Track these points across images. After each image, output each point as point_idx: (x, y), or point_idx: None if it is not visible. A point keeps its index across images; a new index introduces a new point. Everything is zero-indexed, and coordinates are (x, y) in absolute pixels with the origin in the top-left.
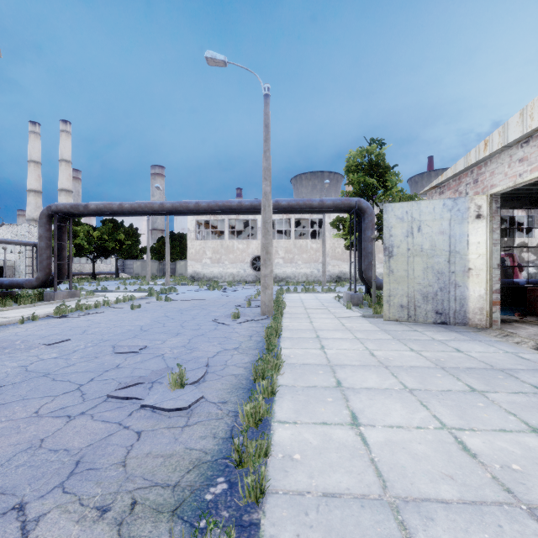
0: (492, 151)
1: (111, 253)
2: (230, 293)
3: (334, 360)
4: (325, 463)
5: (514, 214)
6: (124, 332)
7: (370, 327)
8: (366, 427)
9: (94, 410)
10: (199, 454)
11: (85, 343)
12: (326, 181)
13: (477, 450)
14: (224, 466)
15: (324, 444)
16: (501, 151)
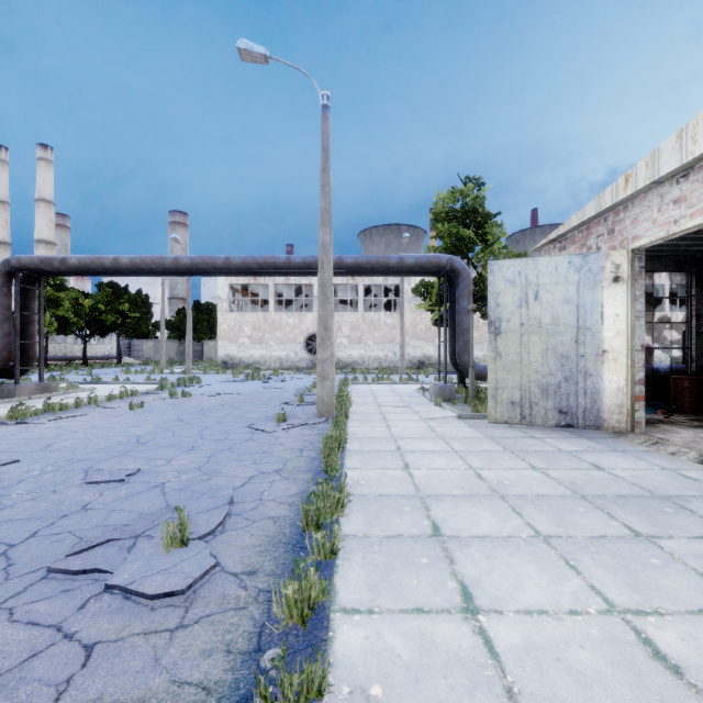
0: (636, 189)
1: (110, 329)
2: (276, 385)
3: (425, 487)
4: None
5: None
6: (110, 446)
7: (470, 433)
8: (489, 615)
9: (19, 599)
10: (195, 695)
11: (42, 466)
12: (405, 235)
13: (679, 658)
14: None
15: (421, 657)
16: (648, 190)
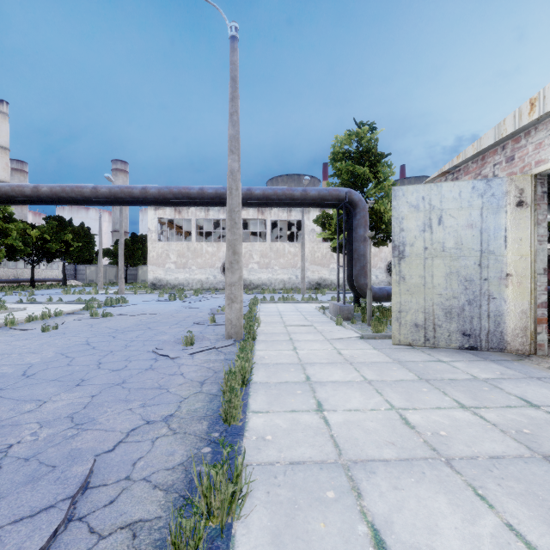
0: (544, 112)
1: (55, 256)
2: (194, 304)
3: (346, 444)
4: None
5: None
6: None
7: (377, 356)
8: None
9: None
10: None
11: None
12: (306, 178)
13: None
14: None
15: None
16: None
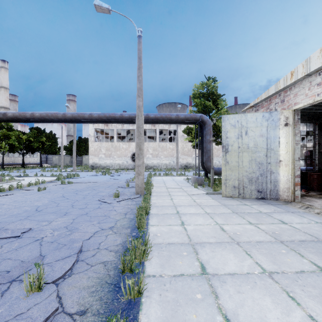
0: (297, 79)
1: (36, 150)
2: (116, 177)
3: (193, 237)
4: None
5: None
6: (19, 213)
7: (213, 202)
8: None
9: None
10: None
11: None
12: (179, 106)
13: None
14: None
15: None
16: (303, 79)
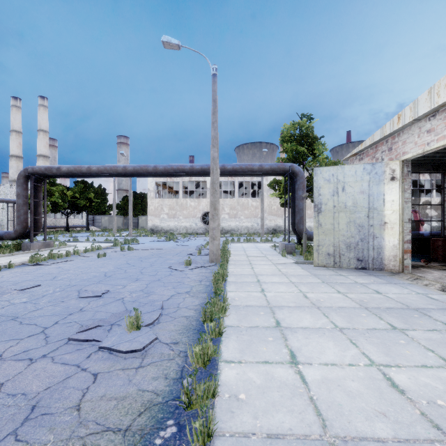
0: (404, 124)
1: (82, 209)
2: (184, 243)
3: (273, 302)
4: (268, 403)
5: (417, 178)
6: (90, 278)
7: (302, 272)
8: (304, 365)
9: (55, 353)
10: (151, 396)
11: (54, 288)
12: (264, 150)
13: (405, 387)
14: (174, 408)
15: (266, 383)
16: (412, 124)
